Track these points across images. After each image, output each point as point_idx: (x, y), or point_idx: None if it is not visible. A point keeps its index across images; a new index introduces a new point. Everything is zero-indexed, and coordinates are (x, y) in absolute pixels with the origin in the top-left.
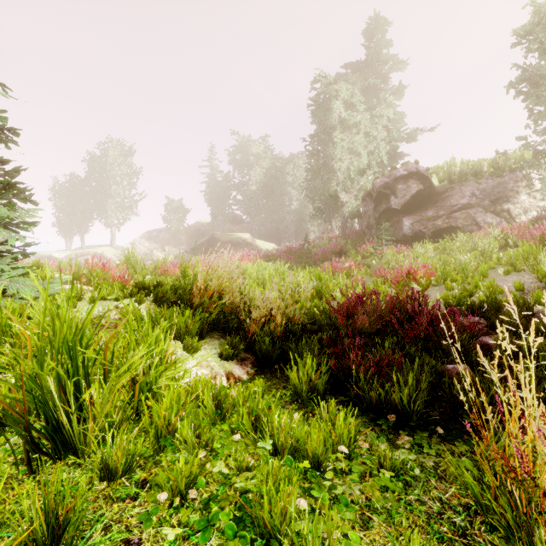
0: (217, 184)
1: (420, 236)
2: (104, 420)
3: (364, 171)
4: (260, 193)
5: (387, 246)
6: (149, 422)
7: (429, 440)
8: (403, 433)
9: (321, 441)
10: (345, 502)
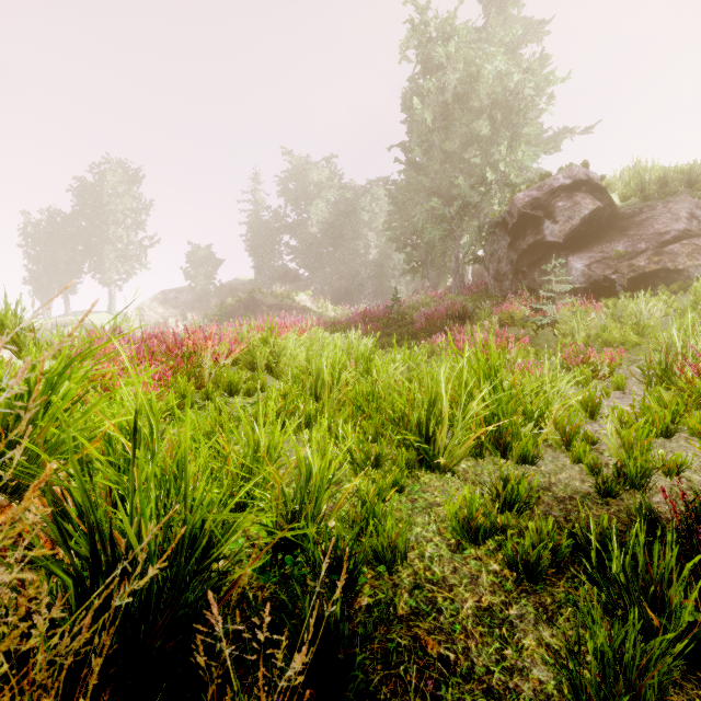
0: (262, 225)
1: (603, 288)
2: None
3: None
4: (324, 237)
5: (557, 304)
6: None
7: None
8: None
9: None
10: None
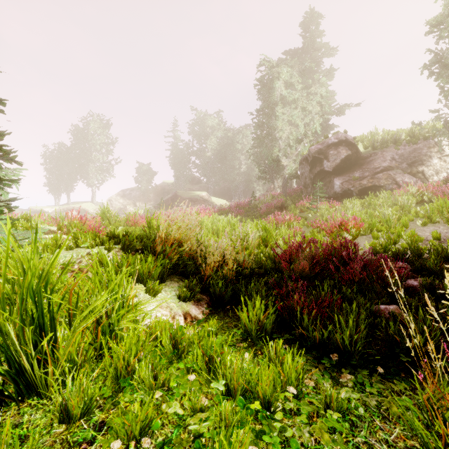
0: (179, 151)
1: (348, 194)
2: (64, 363)
3: (301, 140)
4: (215, 158)
5: (321, 202)
6: (109, 364)
7: (370, 378)
8: (346, 372)
9: (271, 384)
10: (296, 447)
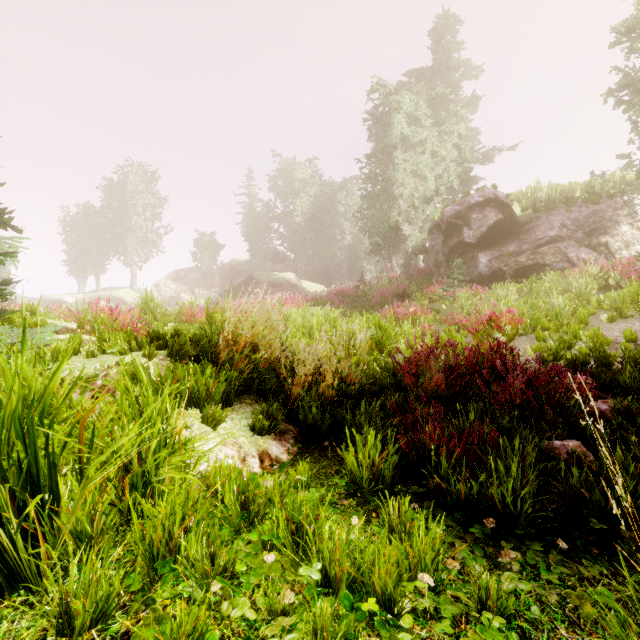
0: (255, 215)
1: (499, 276)
2: (67, 539)
3: (431, 199)
4: (307, 225)
5: (460, 288)
6: (140, 537)
7: (545, 557)
8: (508, 546)
9: (395, 572)
10: None
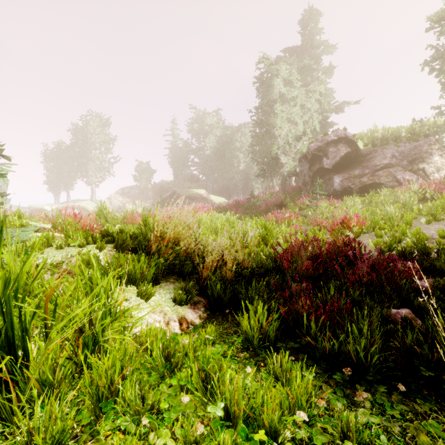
0: (178, 149)
1: (348, 191)
2: (32, 387)
3: (300, 137)
4: (213, 156)
5: (321, 200)
6: (89, 384)
7: (389, 397)
8: (361, 388)
9: (279, 412)
10: None
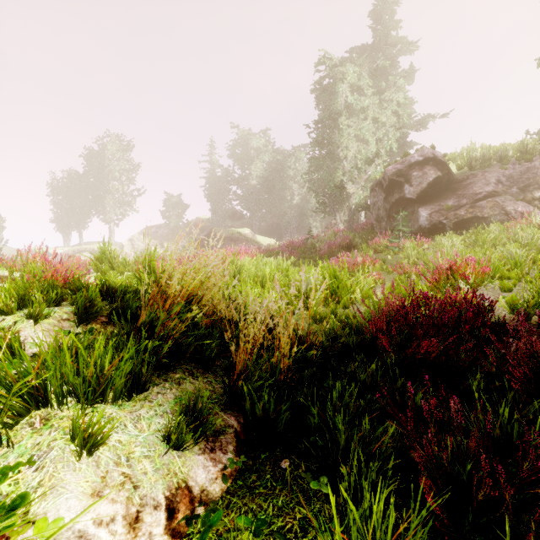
0: (216, 179)
1: (439, 228)
2: None
3: (372, 160)
4: (261, 187)
5: (404, 239)
6: None
7: None
8: None
9: None
10: None
